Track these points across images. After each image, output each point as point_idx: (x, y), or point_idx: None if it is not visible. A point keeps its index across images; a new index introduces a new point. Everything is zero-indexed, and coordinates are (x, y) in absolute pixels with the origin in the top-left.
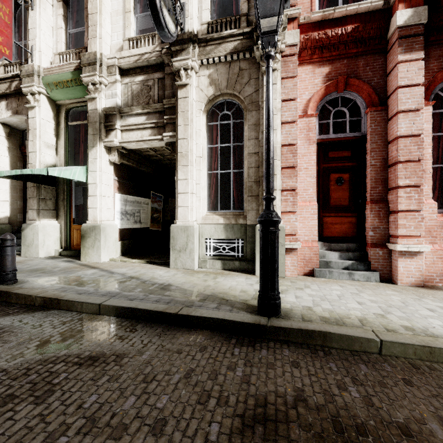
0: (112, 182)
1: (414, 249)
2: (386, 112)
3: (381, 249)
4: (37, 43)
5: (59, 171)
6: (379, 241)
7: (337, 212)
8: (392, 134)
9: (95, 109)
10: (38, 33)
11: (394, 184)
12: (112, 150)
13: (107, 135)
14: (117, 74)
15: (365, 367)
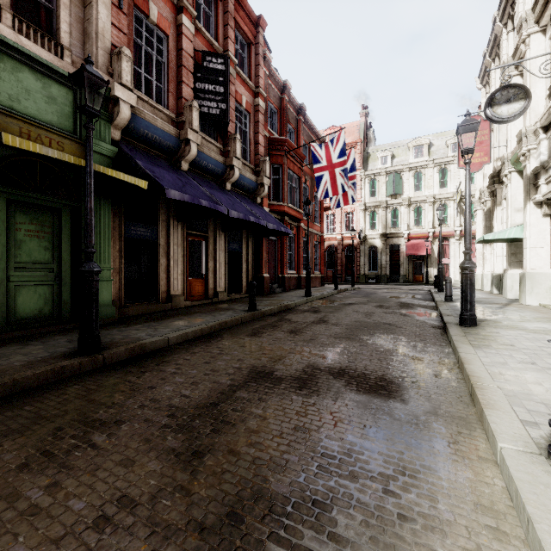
0: (547, 232)
1: None
2: None
3: None
4: (508, 136)
5: (494, 235)
6: None
7: None
8: None
9: (525, 174)
10: (509, 127)
11: None
12: (542, 204)
13: (536, 192)
14: (540, 135)
15: (430, 338)
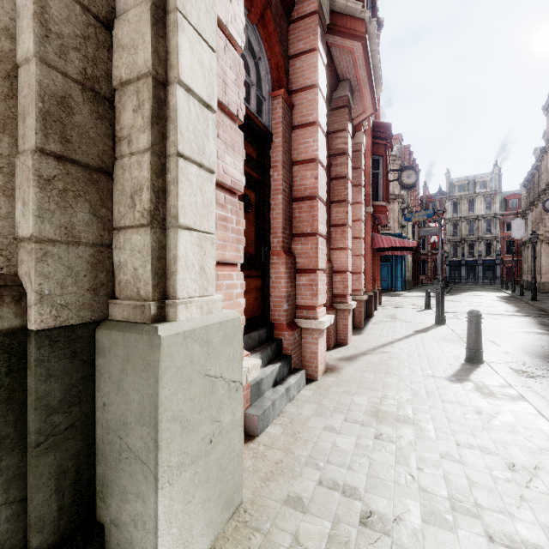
0: None
1: (330, 323)
2: (291, 113)
3: (297, 330)
4: None
5: None
6: (291, 317)
7: (243, 267)
8: (304, 152)
9: None
10: None
11: (309, 228)
12: None
13: None
14: None
15: None
